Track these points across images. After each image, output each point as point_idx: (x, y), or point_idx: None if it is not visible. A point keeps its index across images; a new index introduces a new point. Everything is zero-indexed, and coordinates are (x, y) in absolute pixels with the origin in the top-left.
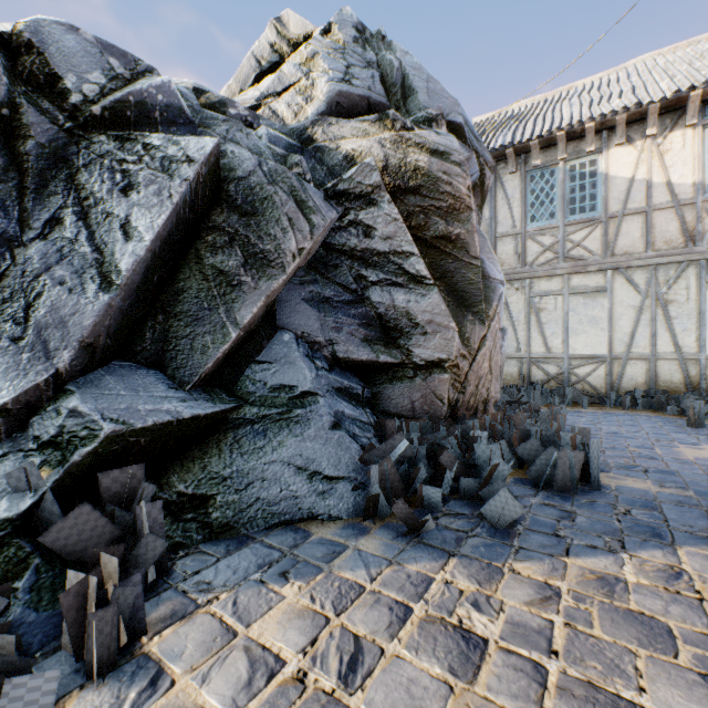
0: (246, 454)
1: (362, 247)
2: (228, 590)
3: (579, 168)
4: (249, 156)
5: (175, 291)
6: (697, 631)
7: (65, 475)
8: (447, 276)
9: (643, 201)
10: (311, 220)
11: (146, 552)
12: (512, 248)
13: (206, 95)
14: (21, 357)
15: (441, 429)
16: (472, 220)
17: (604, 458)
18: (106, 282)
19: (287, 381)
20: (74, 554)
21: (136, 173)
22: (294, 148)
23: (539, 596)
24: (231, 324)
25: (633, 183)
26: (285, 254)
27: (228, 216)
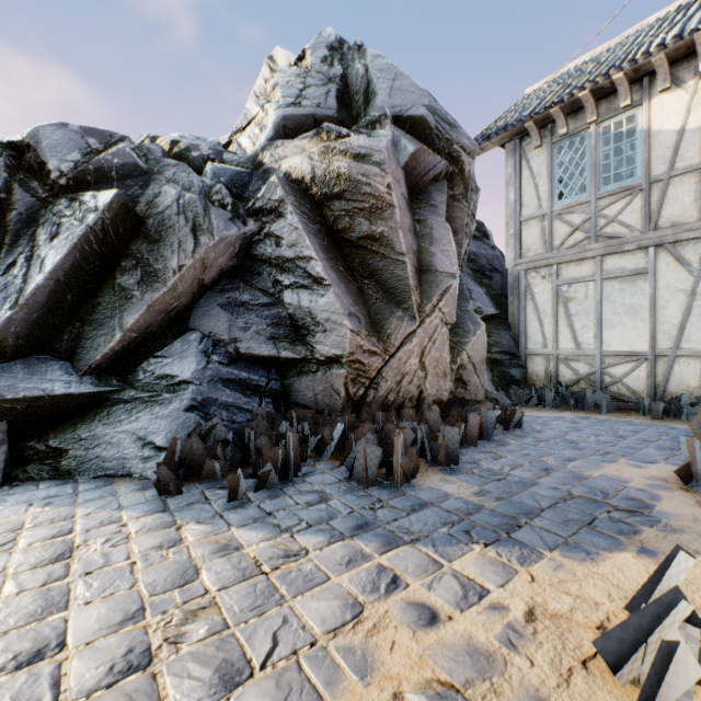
0: (108, 424)
1: (275, 255)
2: (8, 505)
3: (613, 129)
4: (174, 193)
5: (94, 305)
6: (207, 588)
7: None
8: (377, 273)
9: (696, 156)
10: (199, 241)
11: None
12: (538, 231)
13: (179, 145)
14: None
15: (321, 420)
16: (396, 217)
17: (484, 463)
18: (17, 303)
19: (172, 371)
20: None
21: (65, 224)
22: (242, 175)
23: (156, 545)
24: (119, 328)
25: (683, 135)
26: (169, 271)
27: (141, 245)
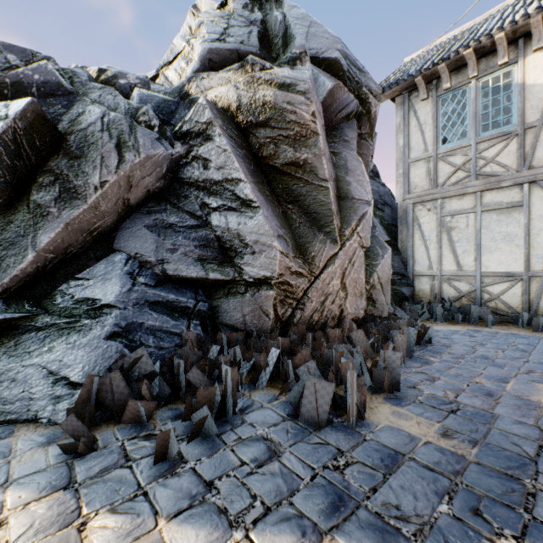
0: (14, 356)
1: (202, 178)
2: None
3: (492, 83)
4: (98, 112)
5: (5, 222)
6: None
7: None
8: (300, 199)
9: None
10: (124, 157)
11: None
12: (424, 171)
13: (106, 73)
14: None
15: (252, 343)
16: (319, 144)
17: (424, 388)
18: None
19: (93, 294)
20: None
21: None
22: (169, 103)
23: None
24: (32, 247)
25: None
26: (90, 188)
27: (61, 160)
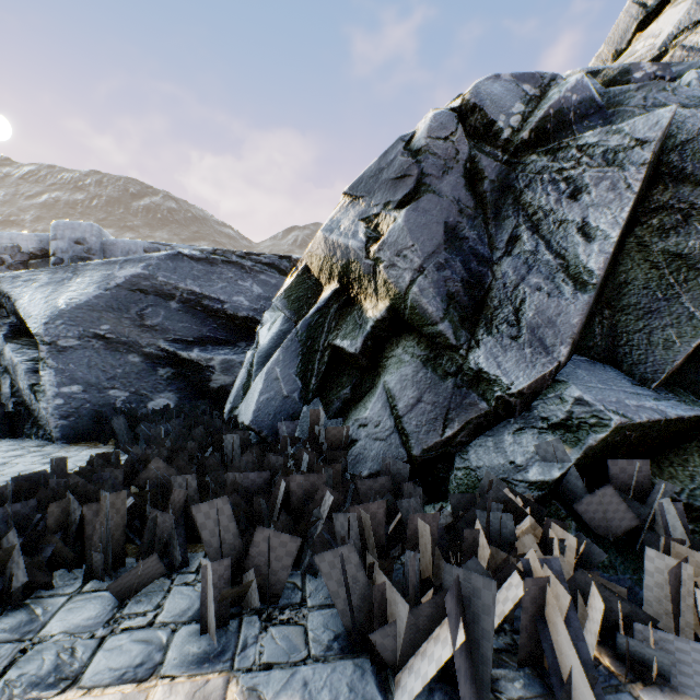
0: None
1: None
2: None
3: None
4: (689, 113)
5: (616, 285)
6: None
7: (583, 455)
8: None
9: None
10: None
11: None
12: None
13: (600, 74)
14: (524, 352)
15: None
16: None
17: None
18: (578, 283)
19: None
20: (598, 529)
21: (579, 176)
22: None
23: None
24: None
25: None
26: None
27: (674, 191)
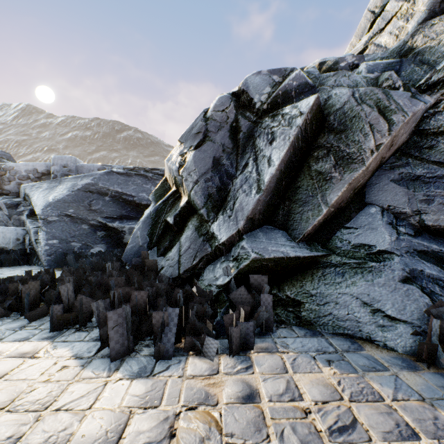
0: (327, 284)
1: None
2: (294, 352)
3: None
4: (345, 92)
5: (295, 188)
6: None
7: (238, 272)
8: None
9: None
10: (390, 120)
11: (259, 315)
12: None
13: (325, 64)
14: (230, 224)
15: None
16: None
17: None
18: (259, 189)
19: (366, 241)
20: None
21: (276, 131)
22: (392, 65)
23: None
24: (323, 204)
25: None
26: (365, 152)
27: (327, 137)
